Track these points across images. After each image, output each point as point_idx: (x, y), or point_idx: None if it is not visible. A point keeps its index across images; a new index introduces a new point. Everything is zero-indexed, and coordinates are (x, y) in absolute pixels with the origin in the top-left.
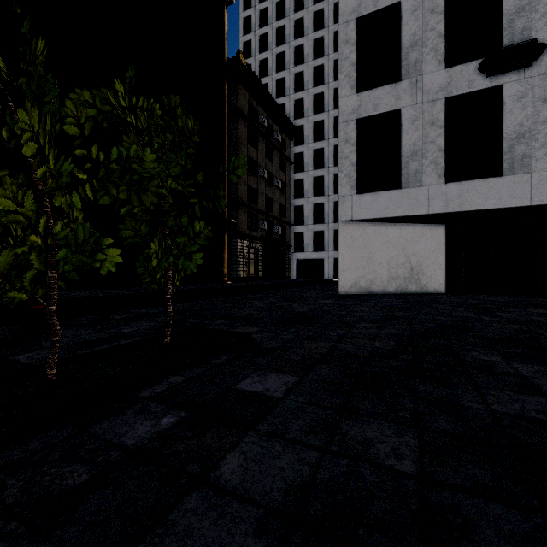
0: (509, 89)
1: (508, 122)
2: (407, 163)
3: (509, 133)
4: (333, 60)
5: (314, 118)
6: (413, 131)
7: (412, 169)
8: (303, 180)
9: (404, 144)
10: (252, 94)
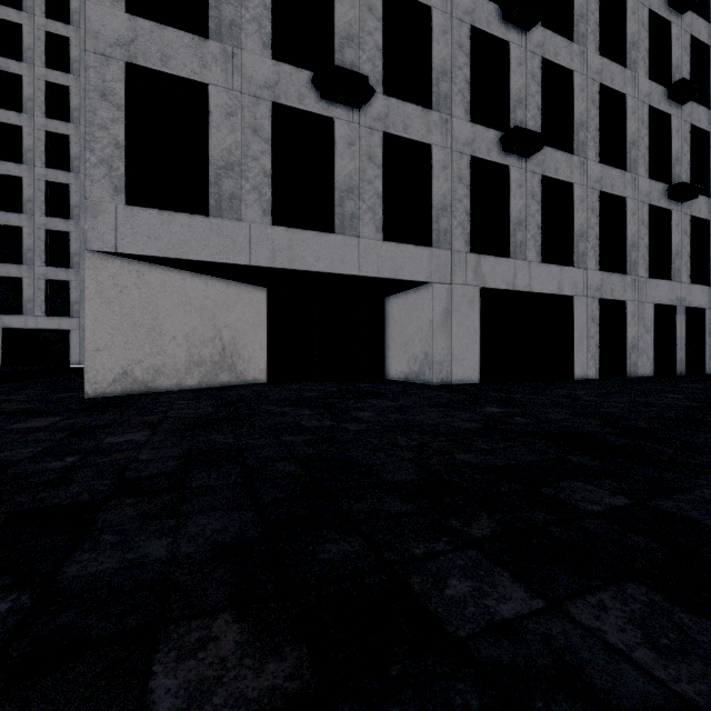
0: (341, 128)
1: (339, 168)
2: (219, 178)
3: (341, 183)
4: None
5: (47, 73)
6: (228, 129)
7: (227, 190)
8: (21, 180)
9: (215, 146)
10: None
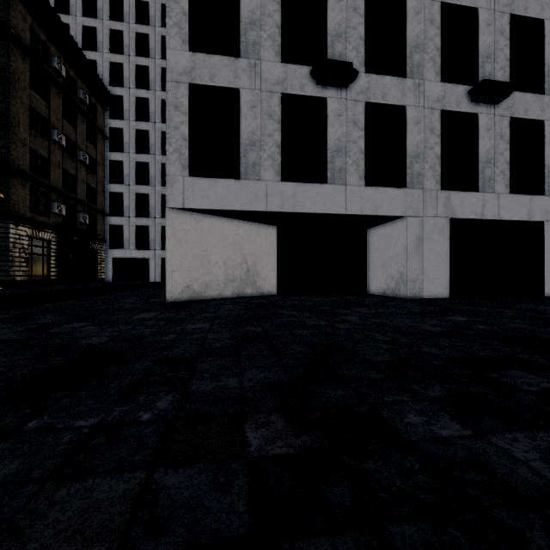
0: (331, 104)
1: (330, 134)
2: (246, 152)
3: (331, 145)
4: (161, 35)
5: (136, 92)
6: (252, 118)
7: (251, 160)
8: (123, 163)
9: (243, 130)
10: (39, 20)
